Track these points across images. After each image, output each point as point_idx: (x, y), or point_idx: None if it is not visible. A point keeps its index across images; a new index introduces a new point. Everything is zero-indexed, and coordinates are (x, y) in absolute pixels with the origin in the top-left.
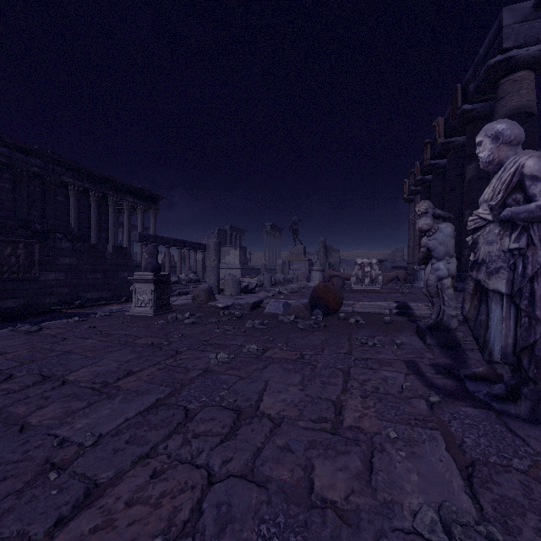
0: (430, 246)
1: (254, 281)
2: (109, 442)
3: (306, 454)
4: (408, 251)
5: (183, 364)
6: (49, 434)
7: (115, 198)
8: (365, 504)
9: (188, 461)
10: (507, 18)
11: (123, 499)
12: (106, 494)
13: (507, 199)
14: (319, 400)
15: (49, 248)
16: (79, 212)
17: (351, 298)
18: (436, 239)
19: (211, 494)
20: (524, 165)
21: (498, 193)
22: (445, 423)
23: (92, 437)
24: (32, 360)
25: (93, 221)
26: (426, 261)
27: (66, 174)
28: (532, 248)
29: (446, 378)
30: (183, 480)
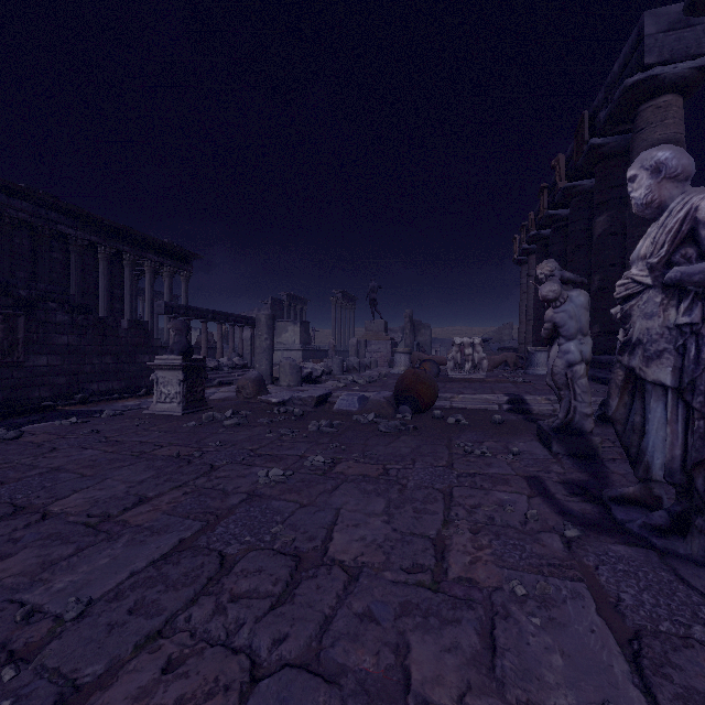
0: (557, 321)
1: (320, 367)
2: (102, 612)
3: (397, 625)
4: (519, 328)
5: (221, 485)
6: (11, 601)
7: (133, 255)
8: None
9: (220, 643)
10: (649, 25)
11: None
12: (89, 704)
13: (674, 256)
14: (412, 537)
15: (38, 323)
16: (84, 274)
17: (448, 390)
18: (565, 311)
19: (255, 700)
20: (698, 207)
21: (661, 247)
22: (590, 569)
23: (77, 605)
24: (2, 482)
25: (102, 286)
26: (551, 341)
27: (65, 223)
28: None
29: (584, 501)
30: (211, 675)
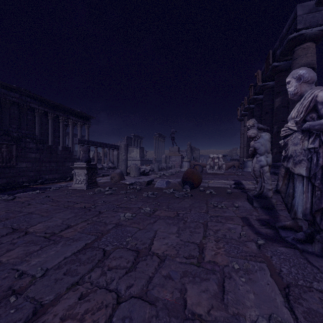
0: (256, 146)
1: (148, 168)
2: (52, 274)
3: (181, 280)
4: (240, 150)
5: (103, 220)
6: (13, 269)
7: (64, 117)
8: (221, 316)
9: (104, 287)
10: (299, 10)
11: (59, 315)
12: (47, 312)
13: (306, 117)
14: (188, 243)
15: (22, 148)
16: (42, 126)
17: (206, 178)
18: (259, 142)
19: (119, 311)
20: (317, 95)
21: (301, 113)
22: (268, 258)
23: (41, 271)
24: (7, 218)
25: (50, 131)
26: (253, 156)
27: (33, 102)
28: (322, 148)
29: (267, 228)
30: (100, 301)
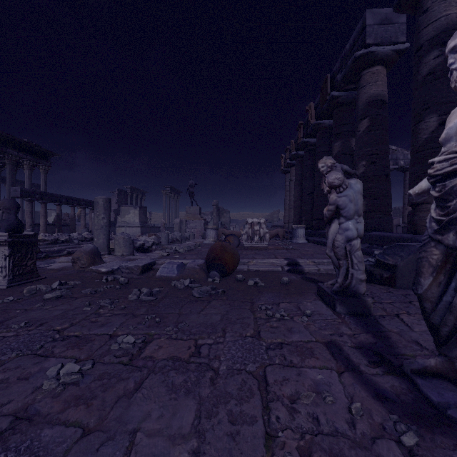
0: (340, 203)
1: (151, 240)
2: None
3: None
4: (285, 213)
5: None
6: None
7: None
8: None
9: None
10: (369, 19)
11: None
12: None
13: None
14: None
15: None
16: None
17: (245, 256)
18: (347, 196)
19: None
20: None
21: None
22: None
23: None
24: None
25: None
26: (330, 220)
27: None
28: None
29: (387, 373)
30: None
